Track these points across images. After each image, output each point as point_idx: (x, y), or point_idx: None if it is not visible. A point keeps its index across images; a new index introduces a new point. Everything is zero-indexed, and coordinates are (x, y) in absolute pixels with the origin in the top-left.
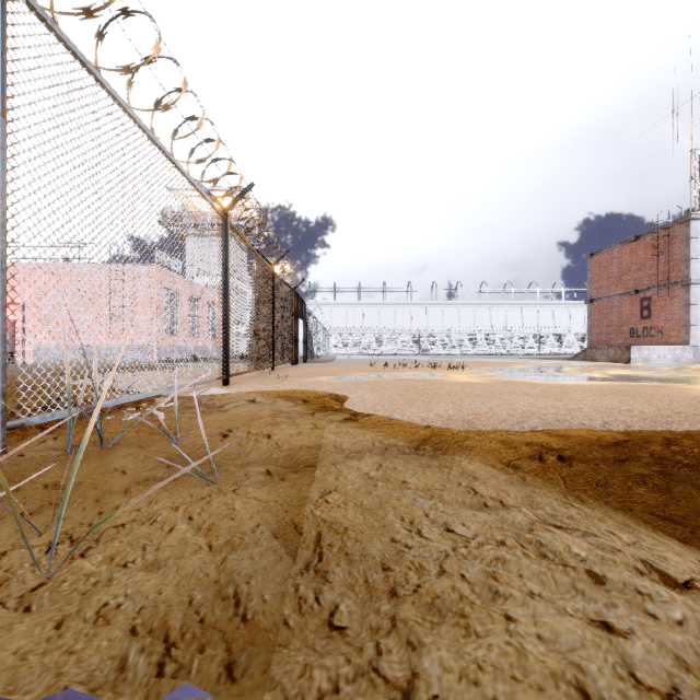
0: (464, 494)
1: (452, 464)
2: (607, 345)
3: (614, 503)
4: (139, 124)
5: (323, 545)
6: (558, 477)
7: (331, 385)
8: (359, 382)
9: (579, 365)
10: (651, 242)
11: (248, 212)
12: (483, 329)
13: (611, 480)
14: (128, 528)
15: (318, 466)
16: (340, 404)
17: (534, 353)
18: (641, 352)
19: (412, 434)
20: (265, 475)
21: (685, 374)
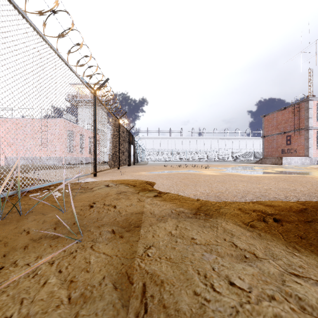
0: (229, 247)
1: (217, 225)
2: (271, 156)
3: (316, 251)
4: (48, 43)
5: (147, 296)
6: (278, 233)
7: (147, 176)
8: (160, 174)
9: (260, 166)
10: (291, 110)
11: (106, 93)
12: (215, 149)
13: (309, 235)
14: (16, 282)
15: (142, 226)
16: (152, 187)
17: (237, 160)
18: (287, 160)
19: (191, 205)
20: (111, 233)
21: (310, 170)
